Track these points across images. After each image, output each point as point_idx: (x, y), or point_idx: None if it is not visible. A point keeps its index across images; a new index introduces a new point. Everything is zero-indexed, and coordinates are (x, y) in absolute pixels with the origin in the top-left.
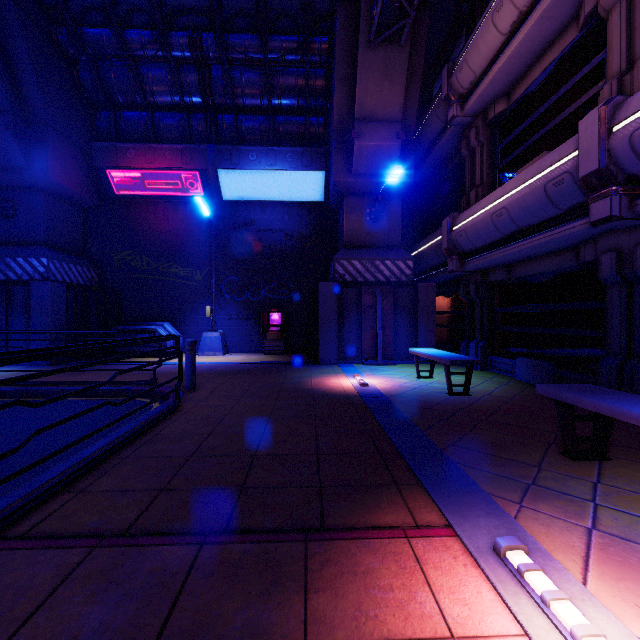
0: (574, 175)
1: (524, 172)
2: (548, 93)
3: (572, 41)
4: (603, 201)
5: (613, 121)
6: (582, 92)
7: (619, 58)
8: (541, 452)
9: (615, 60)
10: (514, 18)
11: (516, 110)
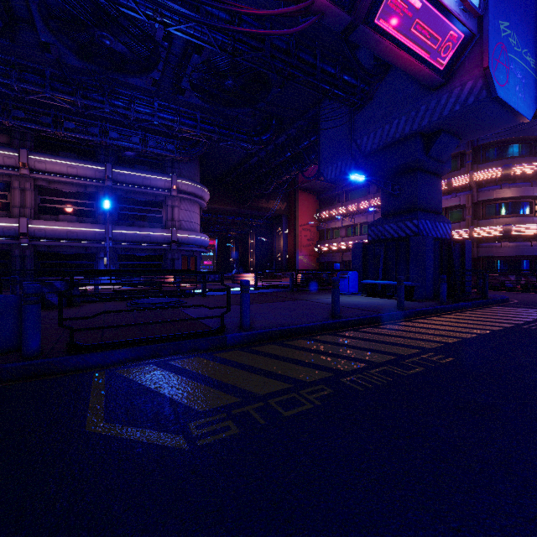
0: (16, 230)
1: None
2: None
3: None
4: (25, 239)
5: (29, 224)
6: None
7: (19, 203)
8: None
9: (17, 202)
10: None
11: None
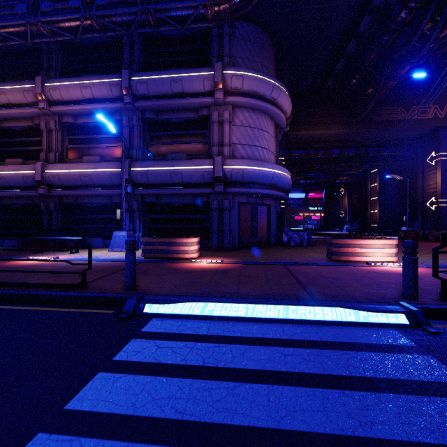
0: (34, 178)
1: (13, 167)
2: (21, 135)
3: (31, 125)
4: (42, 189)
5: (45, 169)
6: (34, 145)
7: (46, 147)
8: (29, 254)
9: (45, 146)
10: (7, 102)
11: (4, 130)
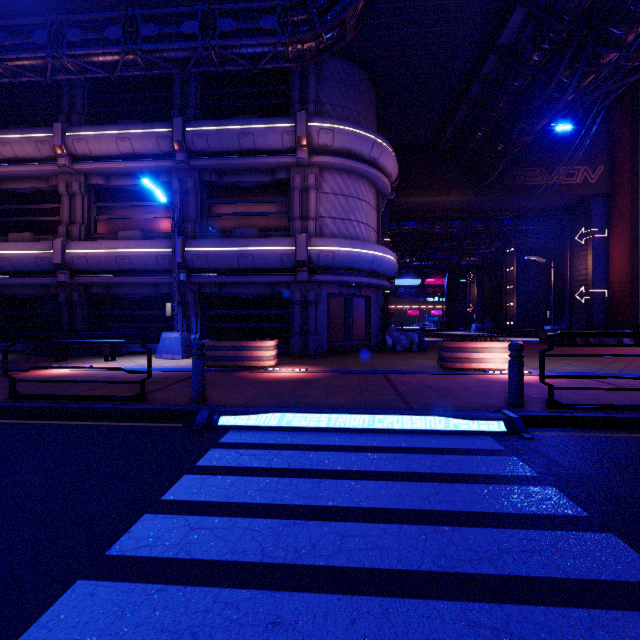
0: (51, 260)
1: (22, 245)
2: (30, 200)
3: (45, 187)
4: (63, 275)
5: (67, 248)
6: (50, 214)
7: (67, 217)
8: (48, 362)
9: (66, 217)
10: (13, 156)
11: (6, 193)
